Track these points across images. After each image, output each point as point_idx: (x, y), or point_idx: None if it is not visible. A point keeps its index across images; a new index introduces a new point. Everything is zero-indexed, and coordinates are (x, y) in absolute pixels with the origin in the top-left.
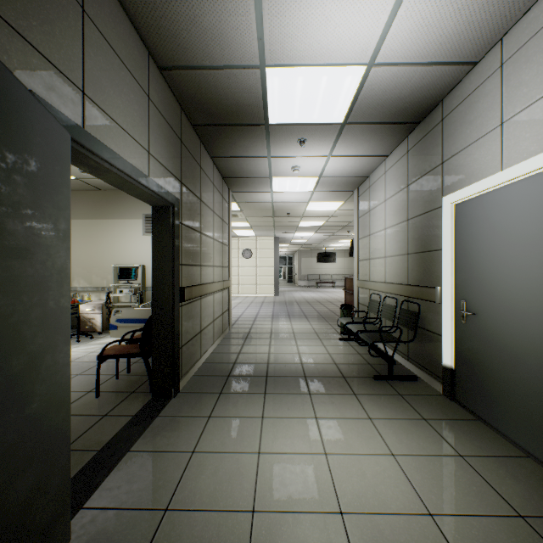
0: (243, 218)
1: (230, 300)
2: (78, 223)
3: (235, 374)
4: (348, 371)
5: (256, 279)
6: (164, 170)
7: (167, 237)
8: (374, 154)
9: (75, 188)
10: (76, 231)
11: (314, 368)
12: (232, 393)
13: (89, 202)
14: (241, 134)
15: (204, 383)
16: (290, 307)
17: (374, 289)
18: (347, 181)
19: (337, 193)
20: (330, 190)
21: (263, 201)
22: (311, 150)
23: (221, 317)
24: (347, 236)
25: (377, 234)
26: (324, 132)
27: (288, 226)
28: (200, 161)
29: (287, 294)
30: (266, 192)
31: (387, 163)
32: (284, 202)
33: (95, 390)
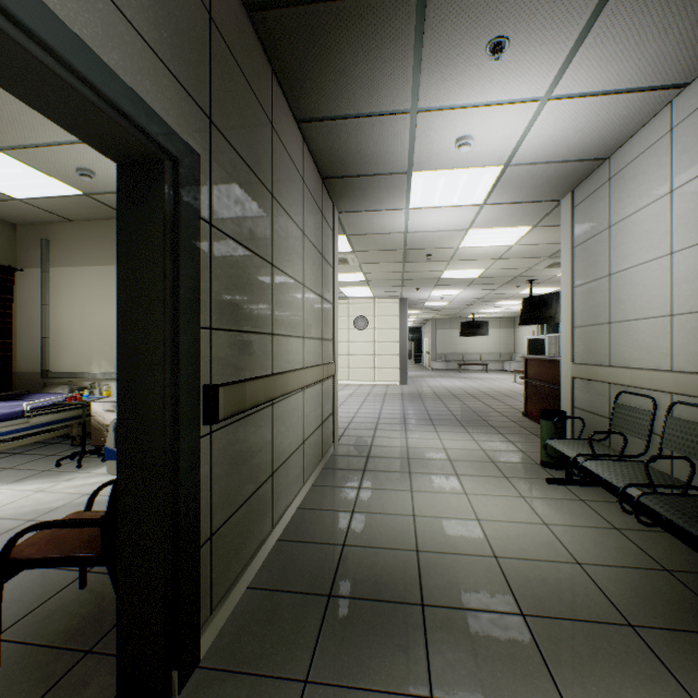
0: (355, 266)
1: (335, 398)
2: (98, 272)
3: (344, 590)
4: (627, 597)
5: (374, 360)
6: (130, 37)
7: (155, 247)
8: (654, 84)
9: (93, 216)
10: (96, 284)
11: (532, 579)
12: (338, 685)
13: (114, 238)
14: (358, 33)
15: (269, 627)
16: (429, 404)
17: (632, 384)
18: (557, 173)
19: (526, 205)
20: (515, 200)
21: (390, 231)
22: (510, 80)
23: (320, 430)
24: (512, 295)
25: (637, 269)
26: (562, 4)
27: (423, 278)
28: (271, 113)
29: (418, 382)
30: (398, 209)
31: (679, 105)
32: (426, 231)
33: (8, 634)
